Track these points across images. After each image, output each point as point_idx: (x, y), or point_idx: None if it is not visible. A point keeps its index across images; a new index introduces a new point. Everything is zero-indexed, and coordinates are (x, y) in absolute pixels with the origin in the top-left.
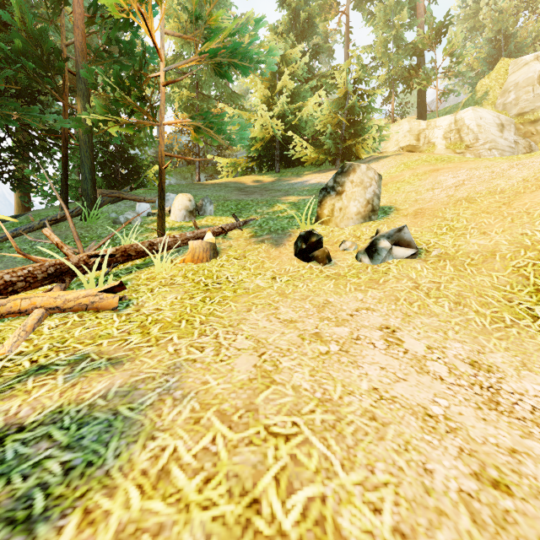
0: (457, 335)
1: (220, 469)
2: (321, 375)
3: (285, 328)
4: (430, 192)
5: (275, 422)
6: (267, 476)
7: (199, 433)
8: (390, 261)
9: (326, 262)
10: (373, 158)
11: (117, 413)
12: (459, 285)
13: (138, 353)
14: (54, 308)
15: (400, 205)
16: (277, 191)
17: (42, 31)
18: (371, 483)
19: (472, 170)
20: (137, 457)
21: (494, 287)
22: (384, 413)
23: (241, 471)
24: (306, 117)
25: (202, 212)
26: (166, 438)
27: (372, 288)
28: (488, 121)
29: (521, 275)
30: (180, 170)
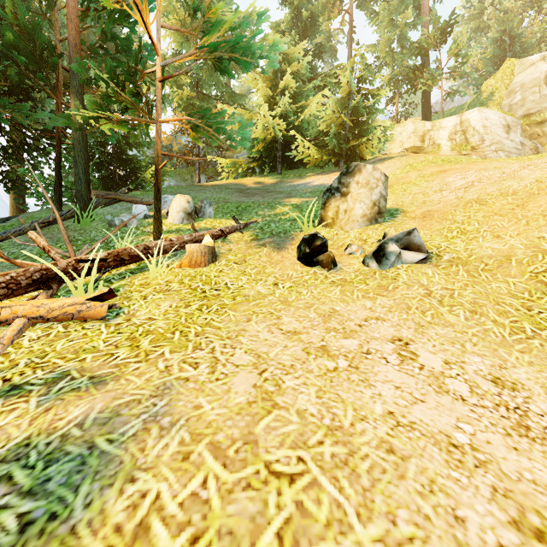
0: (476, 347)
1: (211, 523)
2: (330, 397)
3: (288, 341)
4: (438, 194)
5: (277, 457)
6: (268, 532)
7: (188, 473)
8: (399, 266)
9: (332, 267)
10: (377, 159)
11: (93, 446)
12: (474, 292)
13: (125, 371)
14: (37, 317)
15: (407, 207)
16: (279, 193)
17: (34, 25)
18: (394, 539)
19: (482, 171)
20: (112, 507)
21: (511, 294)
22: (402, 443)
23: (237, 526)
24: (309, 117)
25: (201, 214)
26: (148, 480)
27: (381, 296)
28: (494, 122)
29: (539, 281)
30: (180, 172)
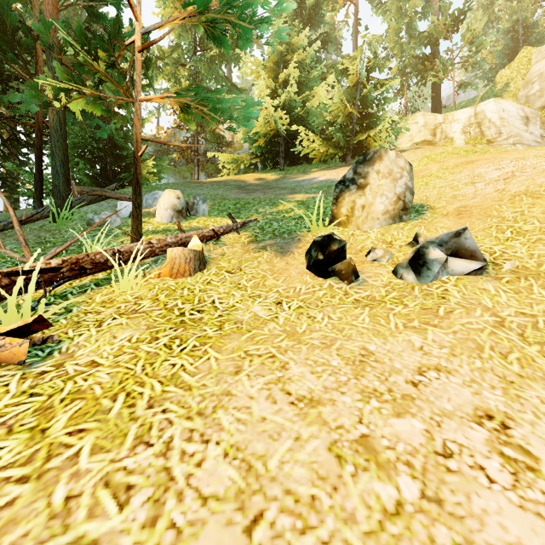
0: None
1: None
2: None
3: (302, 423)
4: (471, 187)
5: None
6: None
7: None
8: (444, 278)
9: (353, 279)
10: None
11: None
12: None
13: None
14: None
15: (434, 202)
16: (281, 189)
17: None
18: None
19: (519, 160)
20: None
21: None
22: None
23: None
24: (314, 109)
25: (194, 212)
26: None
27: (432, 326)
28: (512, 114)
29: None
30: (180, 170)
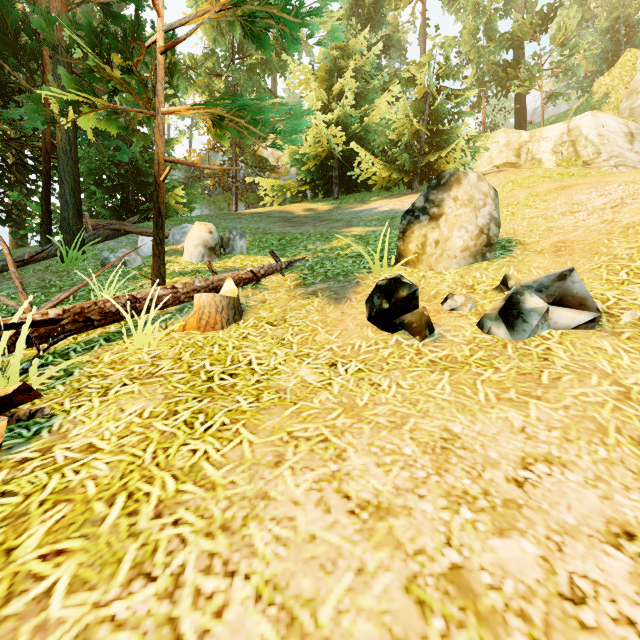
0: None
1: None
2: None
3: (366, 544)
4: (570, 217)
5: None
6: None
7: None
8: (544, 333)
9: (426, 334)
10: None
11: None
12: None
13: None
14: None
15: (524, 236)
16: (335, 222)
17: None
18: None
19: (630, 183)
20: None
21: None
22: None
23: None
24: (374, 125)
25: (230, 249)
26: None
27: (534, 398)
28: (613, 130)
29: None
30: (215, 199)
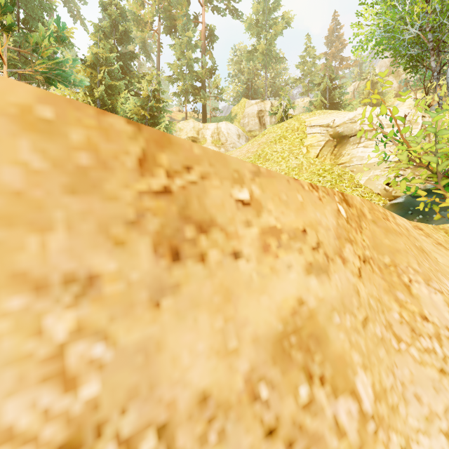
0: None
1: None
2: None
3: None
4: None
5: None
6: None
7: None
8: None
9: None
10: None
11: None
12: None
13: None
14: None
15: None
16: None
17: None
18: None
19: None
20: None
21: None
22: None
23: None
24: (120, 105)
25: None
26: None
27: None
28: (233, 132)
29: None
30: None
